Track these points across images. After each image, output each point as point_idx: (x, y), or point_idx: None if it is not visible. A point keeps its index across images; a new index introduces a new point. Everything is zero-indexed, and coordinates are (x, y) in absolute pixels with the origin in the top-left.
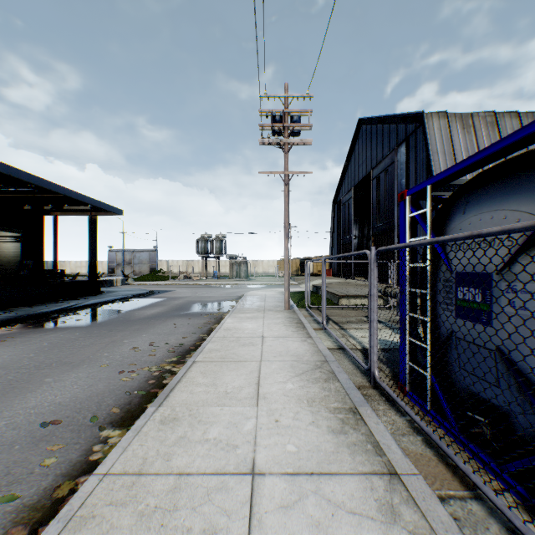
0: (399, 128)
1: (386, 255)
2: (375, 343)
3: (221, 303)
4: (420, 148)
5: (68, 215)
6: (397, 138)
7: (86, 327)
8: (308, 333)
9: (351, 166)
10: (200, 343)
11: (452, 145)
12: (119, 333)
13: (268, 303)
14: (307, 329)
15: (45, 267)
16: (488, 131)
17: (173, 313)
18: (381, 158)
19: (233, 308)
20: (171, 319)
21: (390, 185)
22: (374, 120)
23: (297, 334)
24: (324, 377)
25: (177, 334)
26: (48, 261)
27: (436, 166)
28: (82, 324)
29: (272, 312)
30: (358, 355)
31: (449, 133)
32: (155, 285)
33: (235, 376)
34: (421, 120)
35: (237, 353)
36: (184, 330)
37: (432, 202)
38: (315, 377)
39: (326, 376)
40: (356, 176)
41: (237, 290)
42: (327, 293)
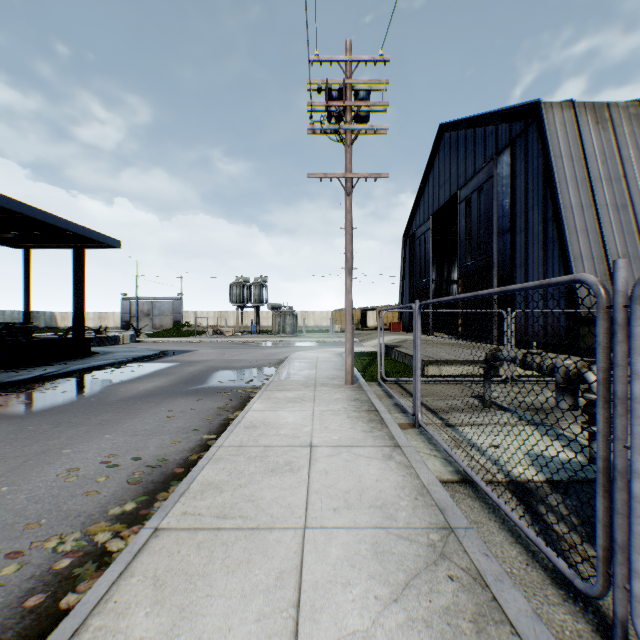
0: (499, 129)
1: (480, 303)
2: (639, 543)
3: (255, 370)
4: (534, 153)
5: (44, 247)
6: (496, 143)
7: (24, 417)
8: (391, 437)
9: (428, 189)
10: (197, 456)
11: (582, 147)
12: (68, 432)
13: (321, 371)
14: (388, 426)
15: (42, 319)
16: (632, 127)
17: (177, 389)
18: (472, 173)
19: (268, 381)
20: (170, 401)
21: (487, 208)
22: (461, 124)
23: (372, 439)
24: (468, 605)
25: (166, 434)
26: (45, 312)
27: (560, 176)
28: (22, 411)
29: (326, 388)
30: (511, 505)
31: (576, 130)
32: (173, 343)
33: (235, 600)
34: (536, 113)
35: (257, 496)
36: (181, 424)
37: (553, 228)
38: (444, 605)
39: (471, 600)
40: (436, 201)
41: (280, 350)
42: (404, 357)
